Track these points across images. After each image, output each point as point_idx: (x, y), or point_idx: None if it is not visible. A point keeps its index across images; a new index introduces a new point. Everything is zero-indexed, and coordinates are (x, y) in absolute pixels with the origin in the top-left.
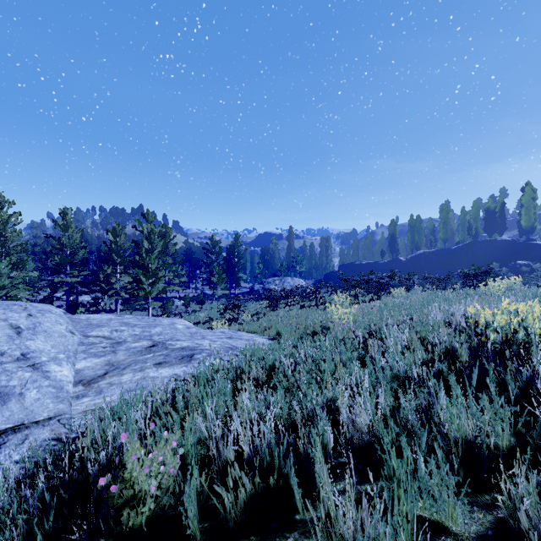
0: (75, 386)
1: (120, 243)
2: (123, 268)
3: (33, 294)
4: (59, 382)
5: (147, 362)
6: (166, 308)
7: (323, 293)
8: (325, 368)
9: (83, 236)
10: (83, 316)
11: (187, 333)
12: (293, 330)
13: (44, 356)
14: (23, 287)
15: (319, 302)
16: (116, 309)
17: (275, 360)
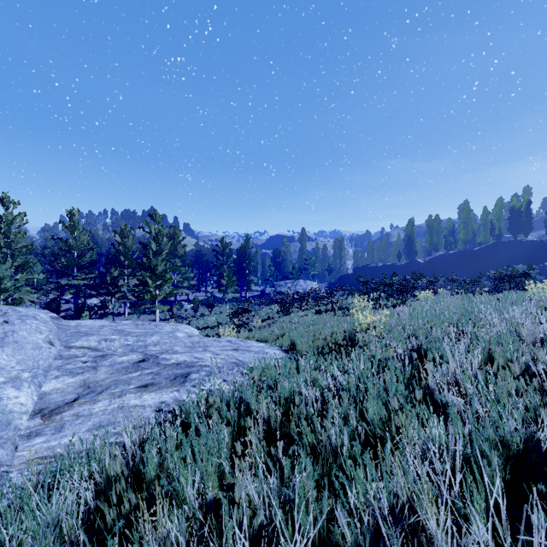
0: (31, 418)
1: (128, 245)
2: (131, 270)
3: (39, 297)
4: (8, 414)
5: (131, 383)
6: (174, 312)
7: (337, 297)
8: (373, 415)
9: (93, 238)
10: (73, 322)
11: (188, 342)
12: (310, 341)
13: (2, 375)
14: (26, 290)
15: (335, 306)
16: (124, 313)
17: (293, 390)
